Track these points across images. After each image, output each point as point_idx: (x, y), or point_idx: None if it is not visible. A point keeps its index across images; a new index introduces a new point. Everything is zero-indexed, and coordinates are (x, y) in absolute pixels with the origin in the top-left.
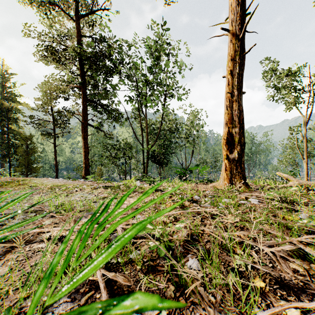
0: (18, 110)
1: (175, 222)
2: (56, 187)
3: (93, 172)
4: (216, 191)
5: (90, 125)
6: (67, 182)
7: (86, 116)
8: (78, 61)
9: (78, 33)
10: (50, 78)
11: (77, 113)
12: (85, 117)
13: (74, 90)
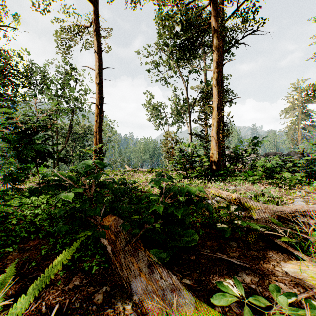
0: None
1: None
2: None
3: None
4: None
5: None
6: None
7: None
8: None
9: None
10: None
11: None
12: None
13: None
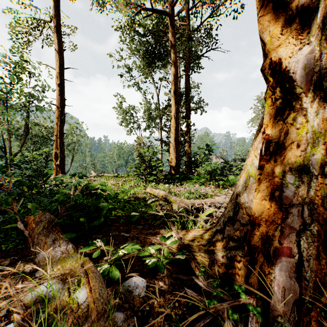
0: None
1: None
2: None
3: None
4: None
5: None
6: None
7: None
8: None
9: None
10: None
11: None
12: None
13: None
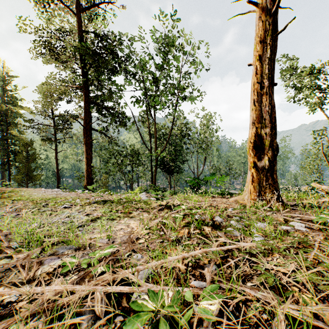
0: (20, 114)
1: (195, 270)
2: (44, 201)
3: (96, 181)
4: (243, 209)
5: (94, 130)
6: (60, 194)
7: (89, 119)
8: (80, 58)
9: (80, 28)
10: (48, 77)
11: (80, 117)
12: (87, 121)
13: (76, 92)
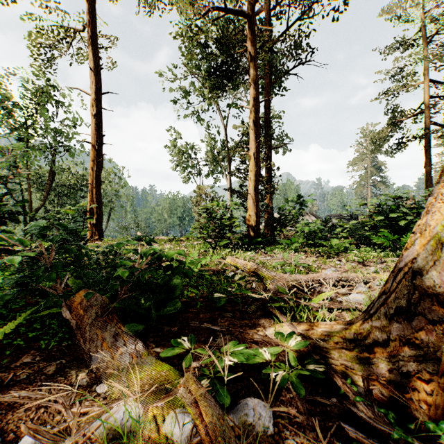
0: None
1: None
2: None
3: None
4: None
5: None
6: None
7: None
8: None
9: None
10: None
11: None
12: None
13: None
